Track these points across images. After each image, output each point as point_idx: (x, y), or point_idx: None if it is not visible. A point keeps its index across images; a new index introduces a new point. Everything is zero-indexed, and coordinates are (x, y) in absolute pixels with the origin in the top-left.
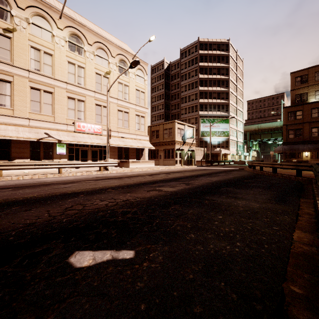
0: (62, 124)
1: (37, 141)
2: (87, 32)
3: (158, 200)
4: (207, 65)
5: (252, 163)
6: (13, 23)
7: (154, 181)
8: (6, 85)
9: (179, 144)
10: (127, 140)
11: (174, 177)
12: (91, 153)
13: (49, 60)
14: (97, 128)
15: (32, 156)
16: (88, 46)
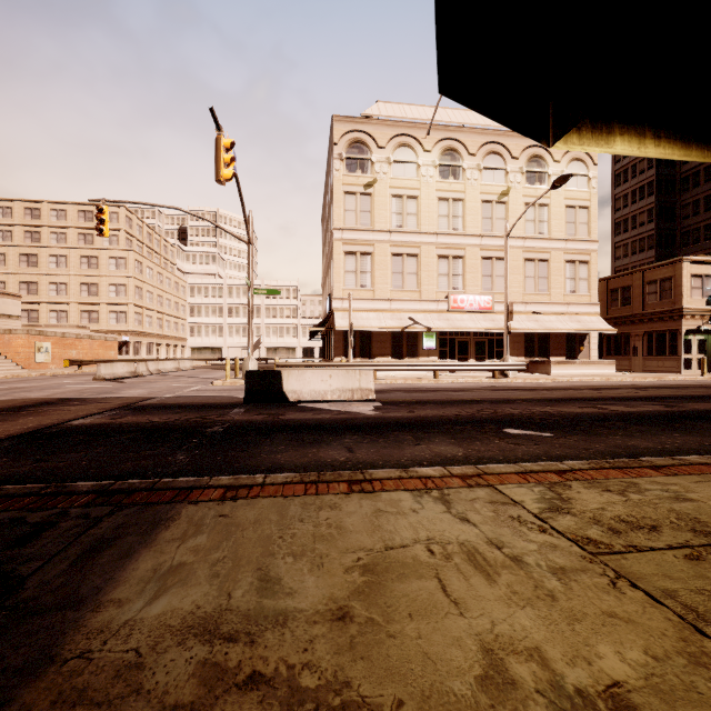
0: (430, 301)
1: (399, 331)
2: (467, 136)
3: (592, 415)
4: None
5: None
6: (373, 173)
7: (599, 398)
8: (366, 259)
9: (696, 318)
10: (545, 318)
11: (650, 395)
12: (475, 346)
13: (413, 206)
14: (485, 301)
15: (394, 352)
16: (470, 159)
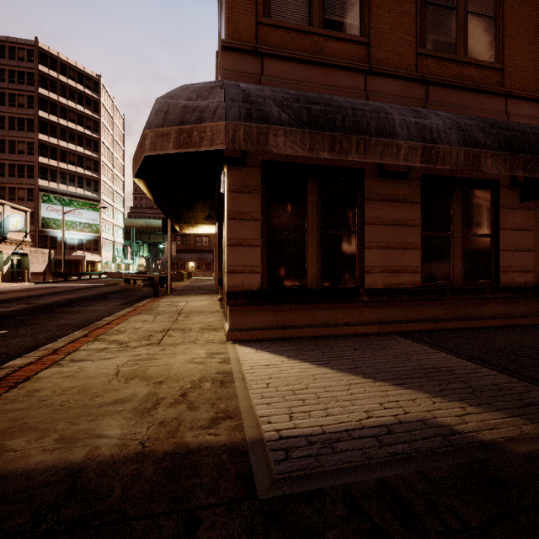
0: None
1: None
2: None
3: None
4: (57, 99)
5: (127, 276)
6: None
7: None
8: None
9: None
10: None
11: None
12: None
13: None
14: None
15: None
16: None
